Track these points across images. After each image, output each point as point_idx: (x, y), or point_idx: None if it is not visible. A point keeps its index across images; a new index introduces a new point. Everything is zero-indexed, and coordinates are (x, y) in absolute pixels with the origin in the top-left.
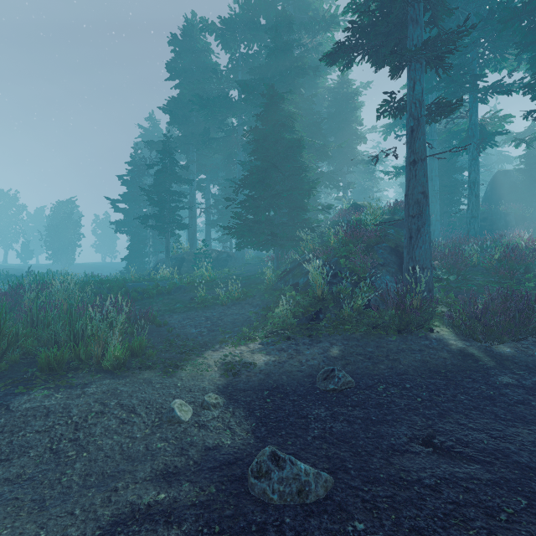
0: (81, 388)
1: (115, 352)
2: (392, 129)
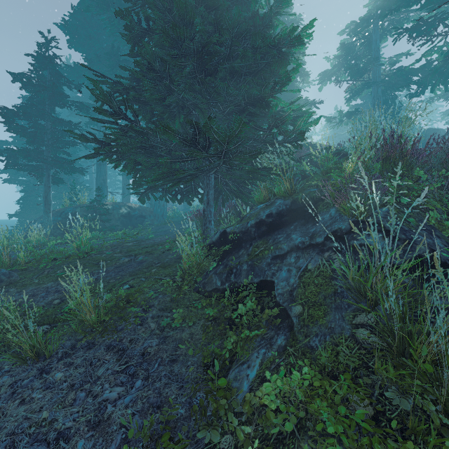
0: None
1: None
2: (328, 78)
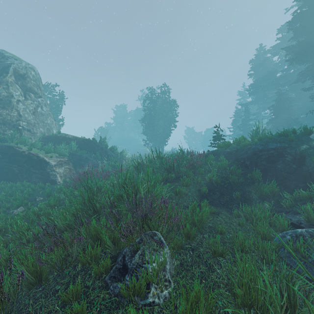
0: None
1: None
2: None
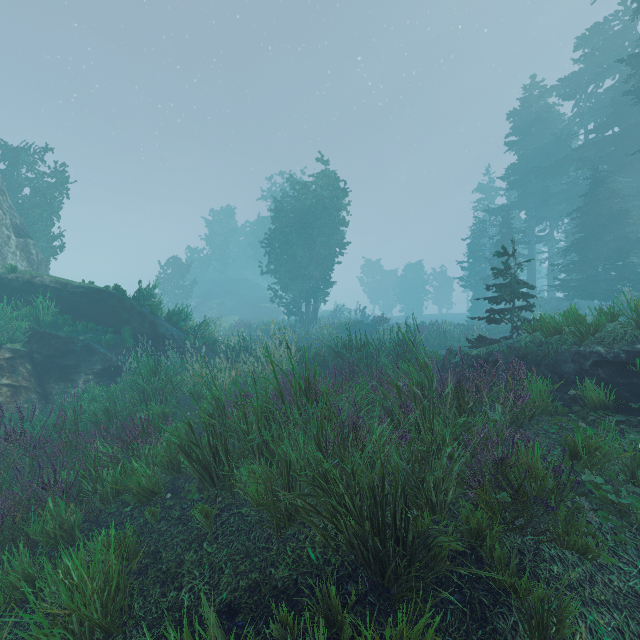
0: None
1: None
2: None
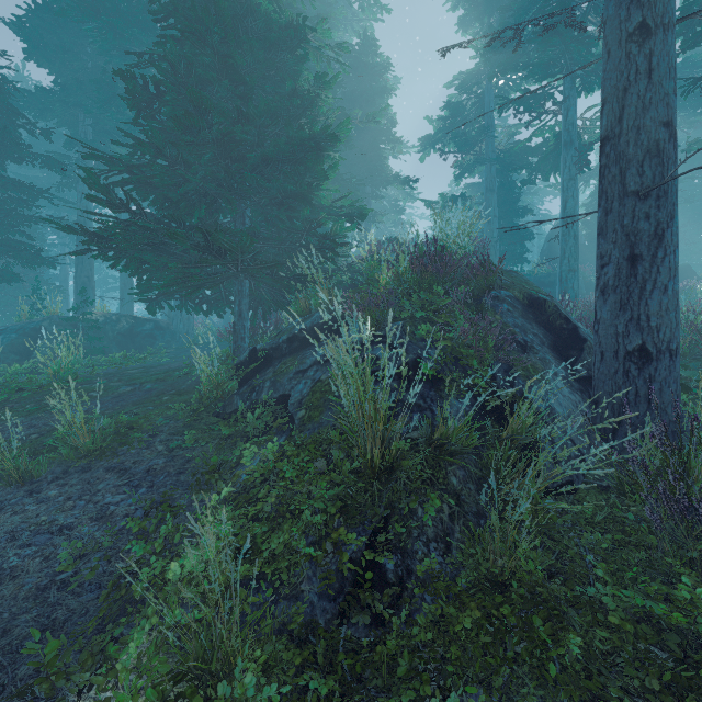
0: None
1: None
2: (432, 145)
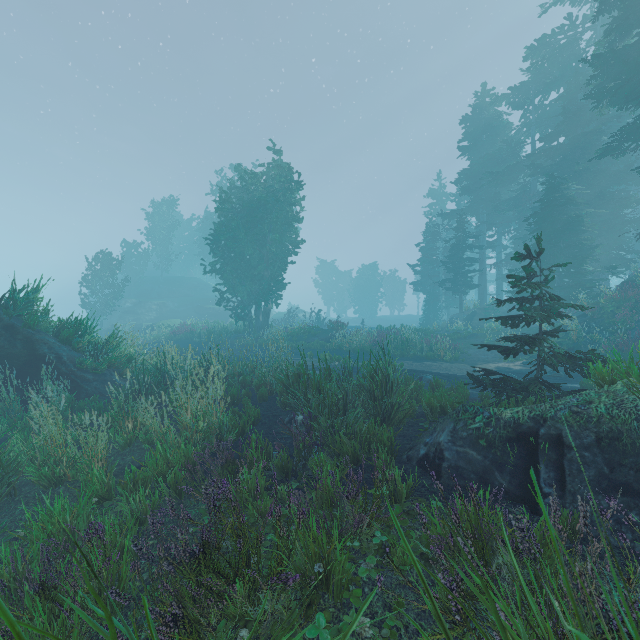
0: (440, 363)
1: (449, 355)
2: None
